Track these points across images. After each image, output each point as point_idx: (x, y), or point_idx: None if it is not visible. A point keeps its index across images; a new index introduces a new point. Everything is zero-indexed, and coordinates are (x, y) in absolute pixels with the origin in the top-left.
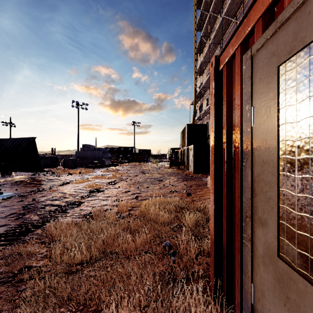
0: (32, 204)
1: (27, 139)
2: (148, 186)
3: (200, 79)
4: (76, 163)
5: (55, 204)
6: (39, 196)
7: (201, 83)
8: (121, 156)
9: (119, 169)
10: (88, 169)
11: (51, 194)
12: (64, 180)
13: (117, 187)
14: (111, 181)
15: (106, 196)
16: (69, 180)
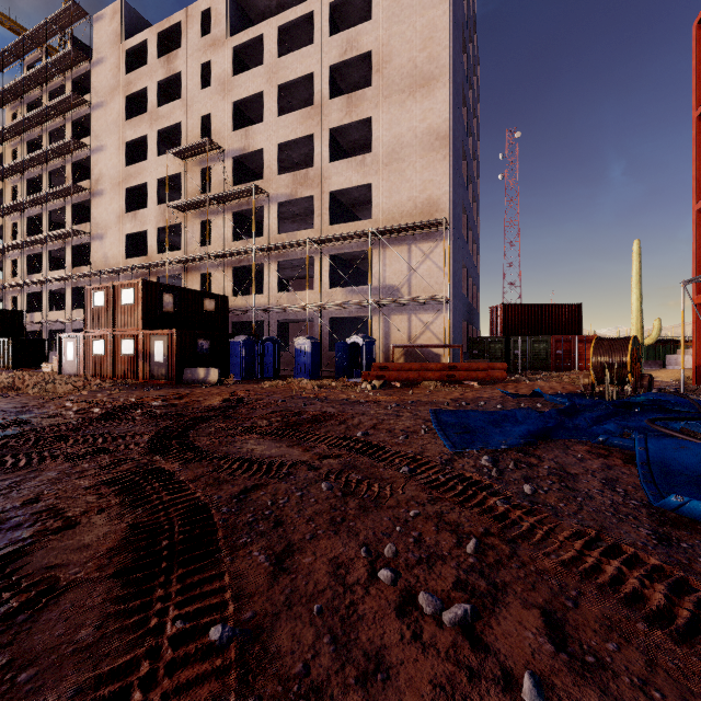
0: None
1: None
2: None
3: None
4: None
5: None
6: None
7: None
8: None
9: None
10: None
11: None
12: None
13: None
14: None
15: None
16: None
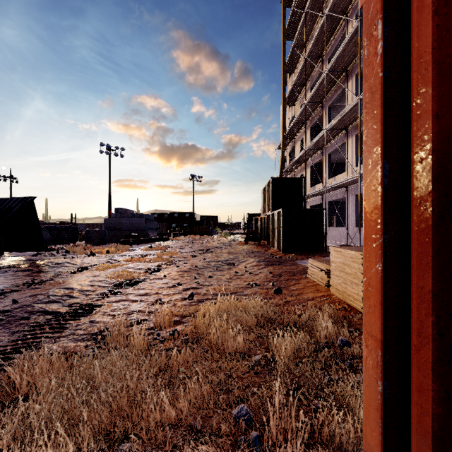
0: (7, 311)
1: (21, 200)
2: (212, 274)
3: (290, 112)
4: (104, 236)
5: (49, 311)
6: (27, 295)
7: (292, 117)
8: (174, 226)
9: (168, 246)
10: (121, 247)
11: (48, 292)
12: (80, 265)
13: (161, 277)
14: (154, 266)
15: (140, 294)
16: (89, 264)
